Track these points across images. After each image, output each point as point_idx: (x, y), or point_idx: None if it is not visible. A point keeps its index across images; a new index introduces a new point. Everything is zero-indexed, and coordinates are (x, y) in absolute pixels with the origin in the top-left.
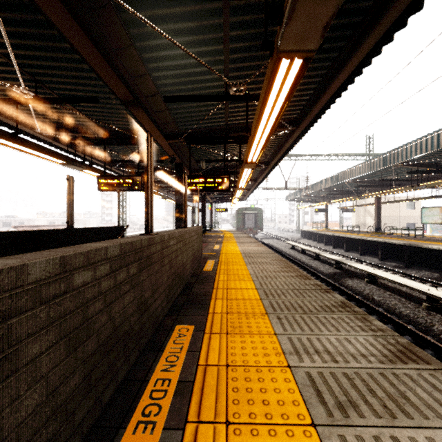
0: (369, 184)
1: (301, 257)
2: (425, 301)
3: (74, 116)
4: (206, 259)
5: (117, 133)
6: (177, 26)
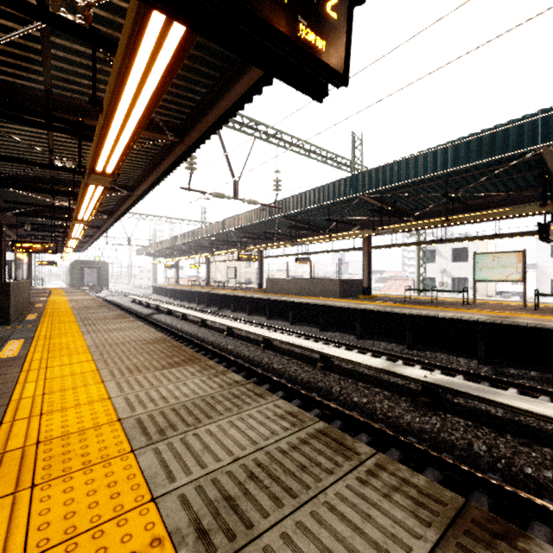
0: (198, 248)
1: (135, 307)
2: (182, 316)
3: None
4: (35, 303)
5: None
6: None
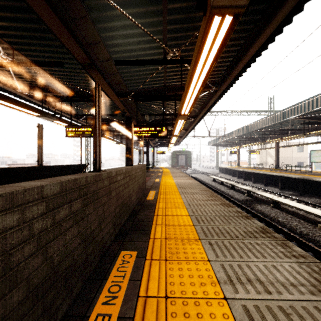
0: (271, 133)
1: (220, 188)
2: (320, 223)
3: (46, 79)
4: (149, 189)
5: (80, 92)
6: None
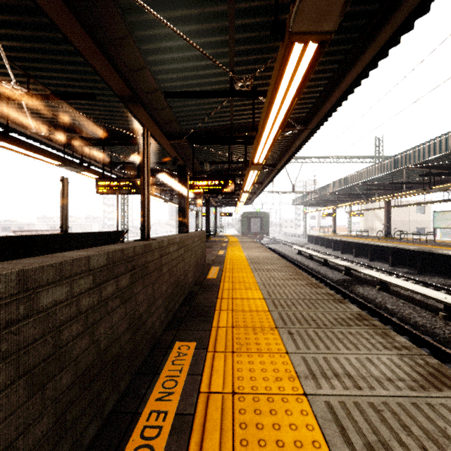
0: (379, 187)
1: (309, 263)
2: (442, 310)
3: (71, 115)
4: (210, 265)
5: (116, 133)
6: (178, 13)
